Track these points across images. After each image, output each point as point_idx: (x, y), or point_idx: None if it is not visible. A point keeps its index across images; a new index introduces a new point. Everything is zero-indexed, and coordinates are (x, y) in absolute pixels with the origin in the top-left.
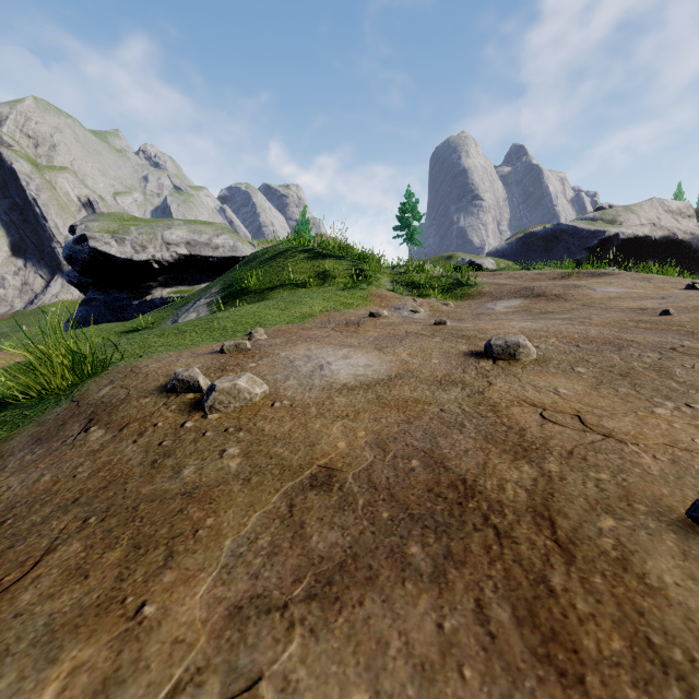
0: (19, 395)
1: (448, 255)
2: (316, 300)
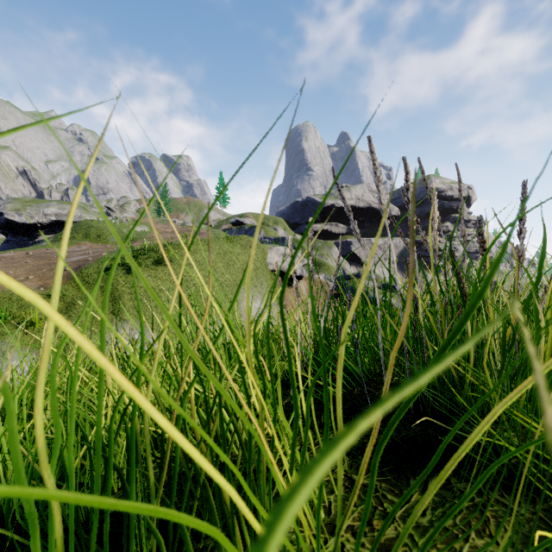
0: None
1: (242, 214)
2: (53, 245)
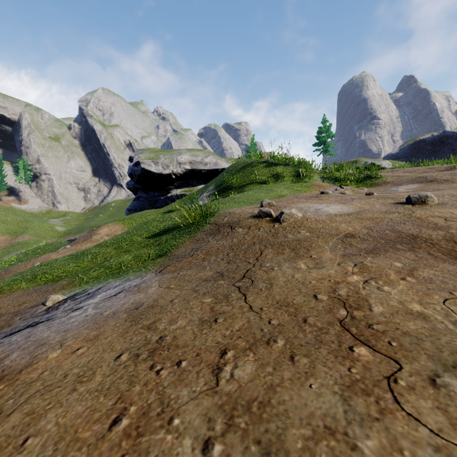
0: (181, 224)
1: (353, 160)
2: (280, 189)
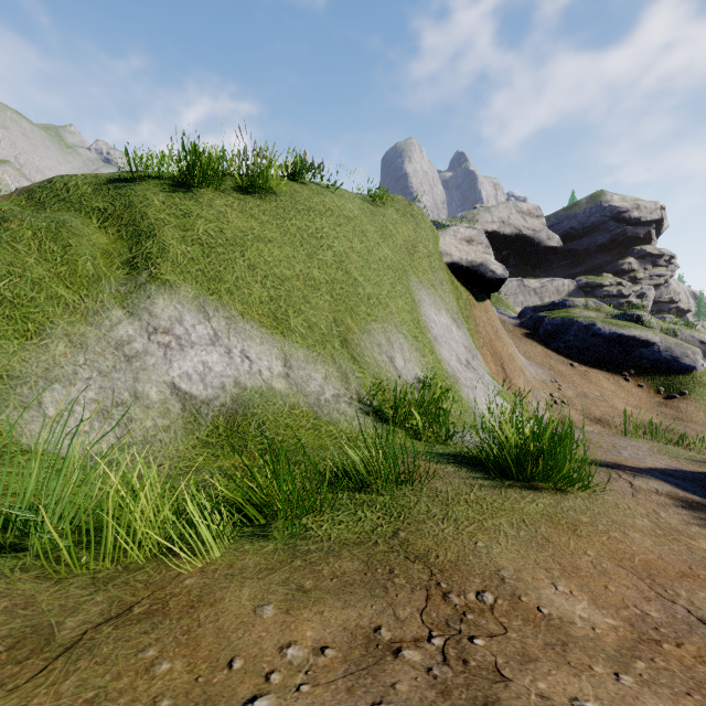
0: None
1: None
2: None
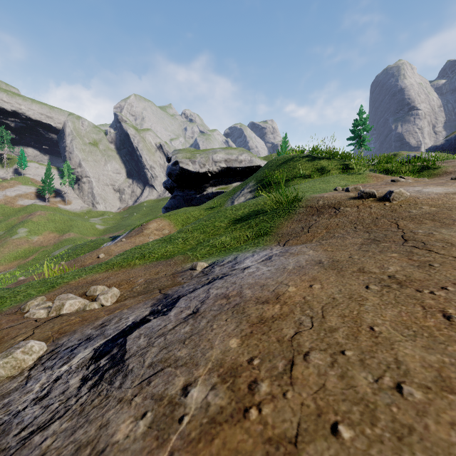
0: (268, 209)
1: (392, 153)
2: (336, 180)
